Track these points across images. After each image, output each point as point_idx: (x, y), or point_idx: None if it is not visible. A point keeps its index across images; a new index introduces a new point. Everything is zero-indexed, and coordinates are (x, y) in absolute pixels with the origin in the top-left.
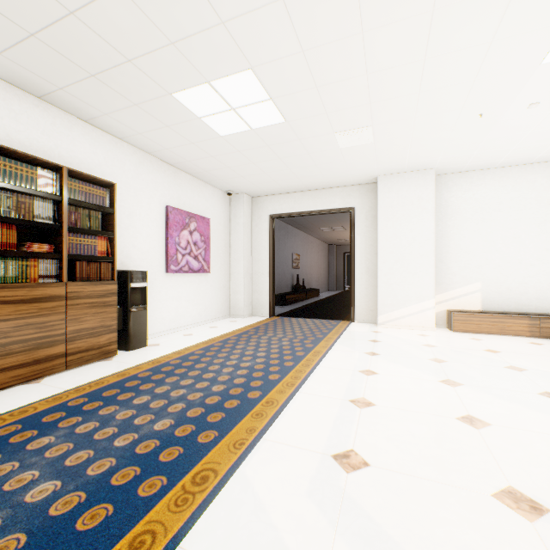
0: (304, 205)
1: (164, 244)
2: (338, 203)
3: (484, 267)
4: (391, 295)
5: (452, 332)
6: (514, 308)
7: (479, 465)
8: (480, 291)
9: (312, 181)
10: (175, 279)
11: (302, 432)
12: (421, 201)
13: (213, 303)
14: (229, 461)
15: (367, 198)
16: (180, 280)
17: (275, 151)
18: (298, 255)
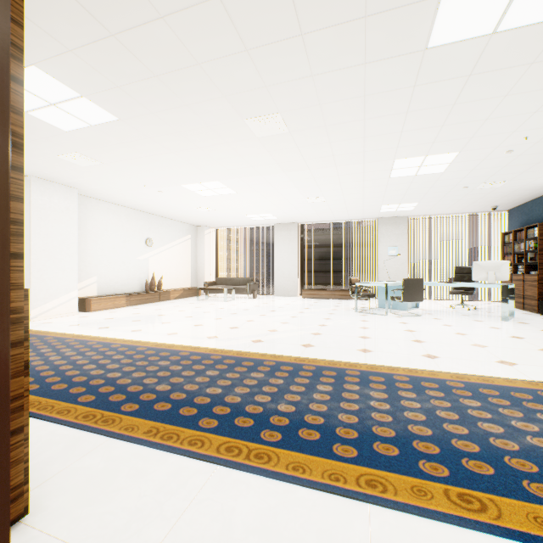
0: None
1: None
2: None
3: (99, 266)
4: (45, 289)
5: (90, 312)
6: (113, 291)
7: (221, 328)
8: (98, 282)
9: None
10: None
11: (192, 341)
12: (70, 211)
13: None
14: (207, 349)
15: None
16: None
17: None
18: None
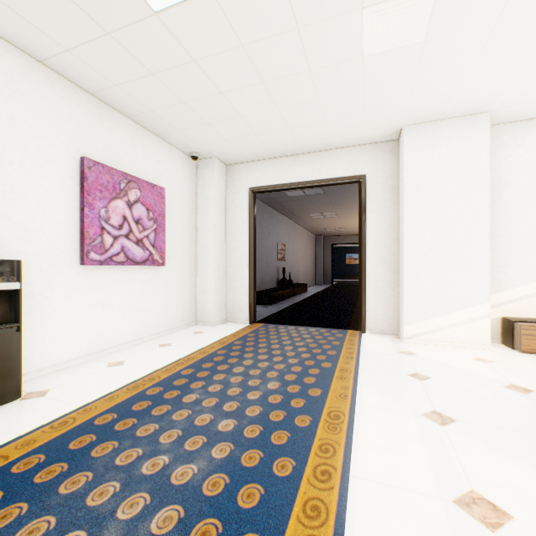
0: (296, 174)
1: (78, 218)
2: (342, 169)
3: None
4: (423, 296)
5: (517, 352)
6: None
7: None
8: None
9: (308, 136)
10: (101, 275)
11: None
12: (469, 160)
13: (170, 308)
14: None
15: (383, 162)
16: (111, 276)
17: (255, 63)
18: (284, 245)
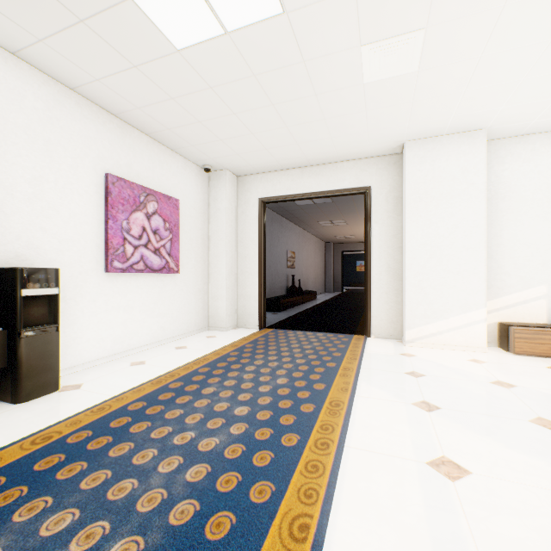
0: (304, 185)
1: (103, 230)
2: (348, 181)
3: (550, 265)
4: (424, 302)
5: (511, 354)
6: None
7: None
8: (546, 298)
9: (316, 150)
10: (123, 281)
11: None
12: (466, 174)
13: (184, 313)
14: None
15: (387, 175)
16: (132, 283)
17: (266, 89)
18: (294, 253)
